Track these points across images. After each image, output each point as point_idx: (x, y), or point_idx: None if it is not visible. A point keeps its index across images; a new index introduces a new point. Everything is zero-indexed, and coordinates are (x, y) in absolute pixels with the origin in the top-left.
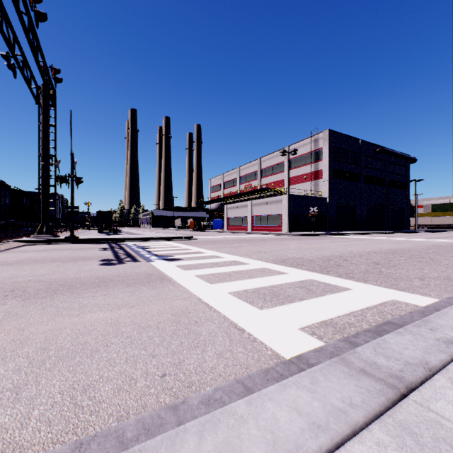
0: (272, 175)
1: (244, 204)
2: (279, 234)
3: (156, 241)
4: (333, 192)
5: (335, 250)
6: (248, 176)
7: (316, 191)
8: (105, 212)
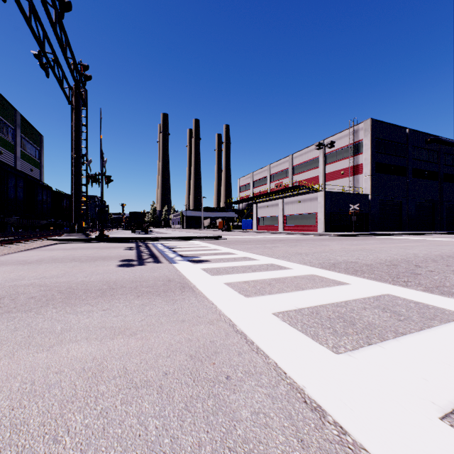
0: (305, 172)
1: (275, 202)
2: (314, 234)
3: (184, 241)
4: (376, 188)
5: (393, 253)
6: (278, 174)
7: (356, 187)
8: (137, 213)
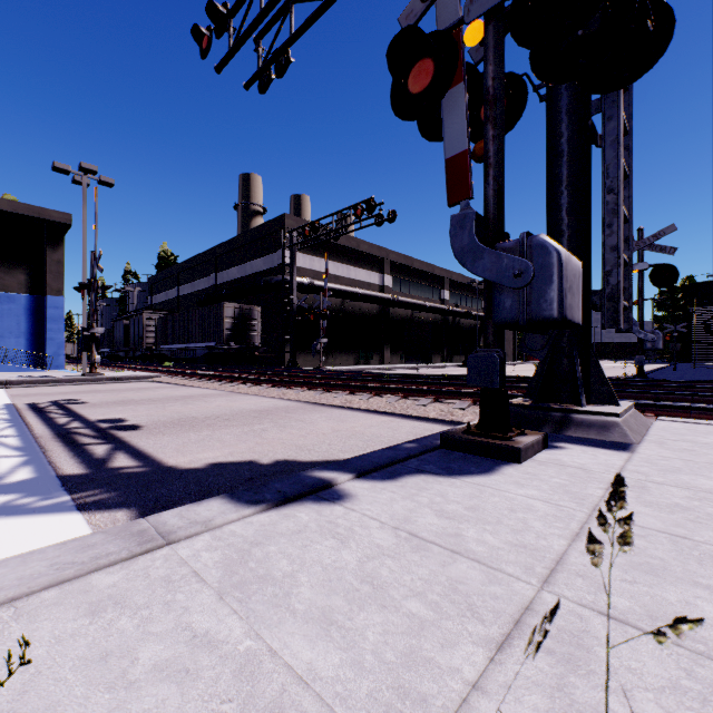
0: None
1: None
2: None
3: None
4: None
5: None
6: None
7: None
8: None
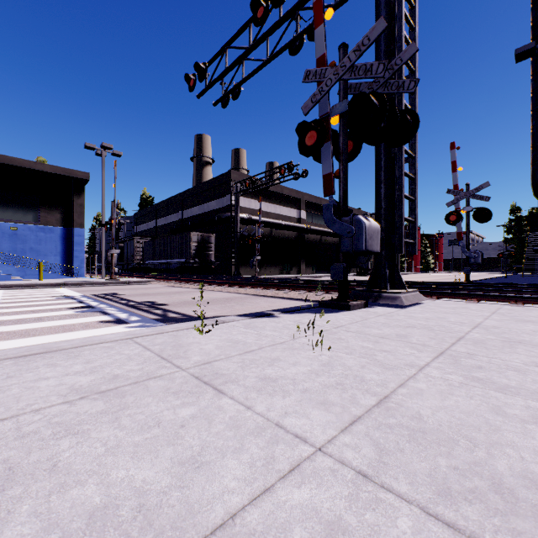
0: None
1: None
2: None
3: None
4: None
5: None
6: None
7: None
8: None
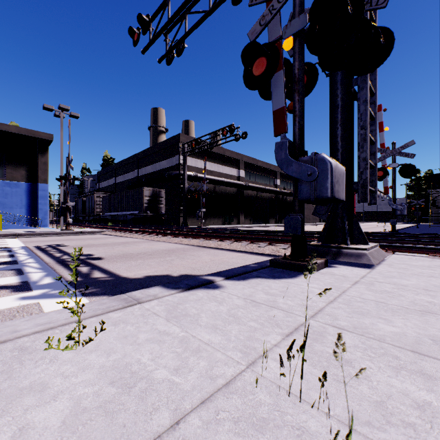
0: None
1: None
2: None
3: None
4: None
5: None
6: None
7: None
8: None
